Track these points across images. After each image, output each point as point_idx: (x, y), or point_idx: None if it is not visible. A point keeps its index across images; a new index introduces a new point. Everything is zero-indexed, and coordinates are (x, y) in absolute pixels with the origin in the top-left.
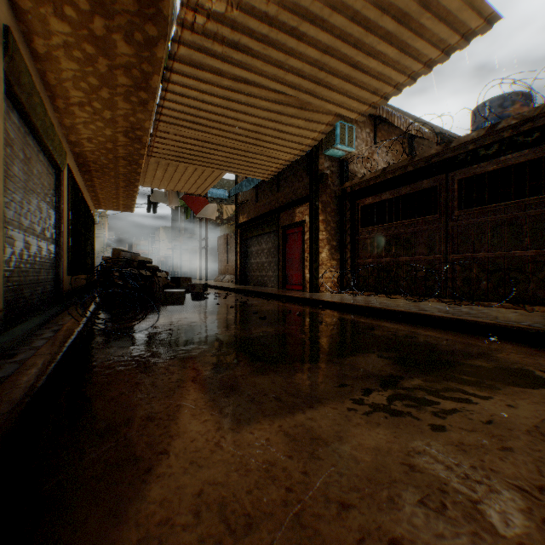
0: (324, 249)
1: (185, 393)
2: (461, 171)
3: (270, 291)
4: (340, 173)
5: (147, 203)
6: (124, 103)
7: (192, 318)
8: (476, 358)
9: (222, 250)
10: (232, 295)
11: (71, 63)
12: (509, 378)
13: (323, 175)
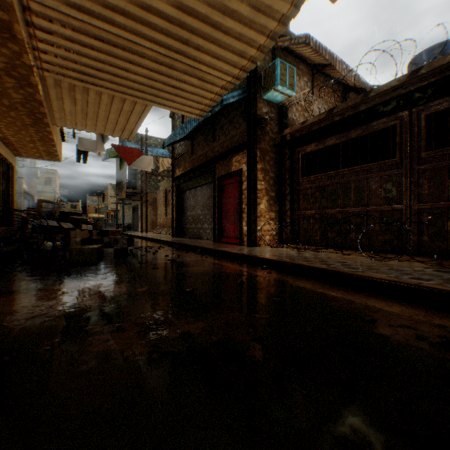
0: (263, 200)
1: None
2: (430, 104)
3: (205, 245)
4: (278, 120)
5: (77, 152)
6: None
7: (84, 292)
8: None
9: (161, 204)
10: (164, 249)
11: None
12: None
13: (262, 120)
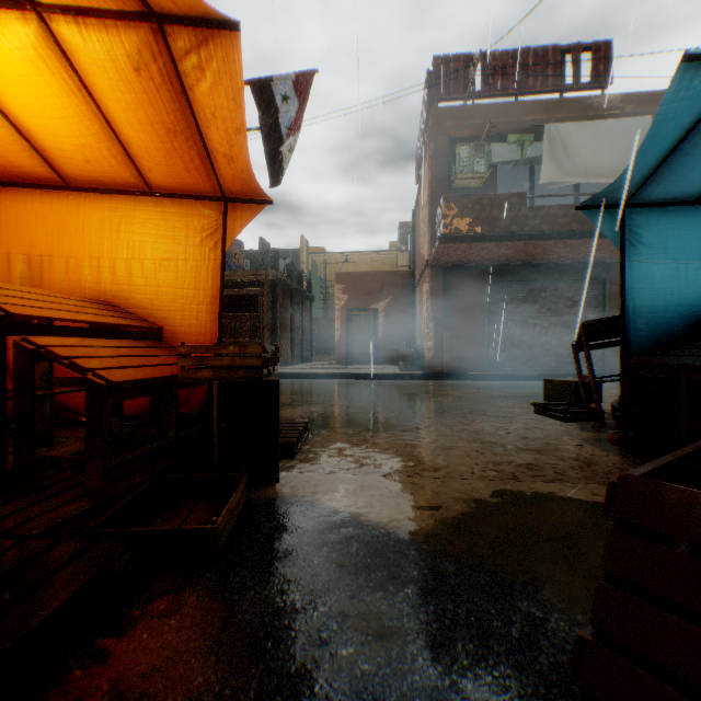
0: None
1: None
2: None
3: None
4: None
5: None
6: None
7: None
8: None
9: None
10: None
11: None
12: None
13: None
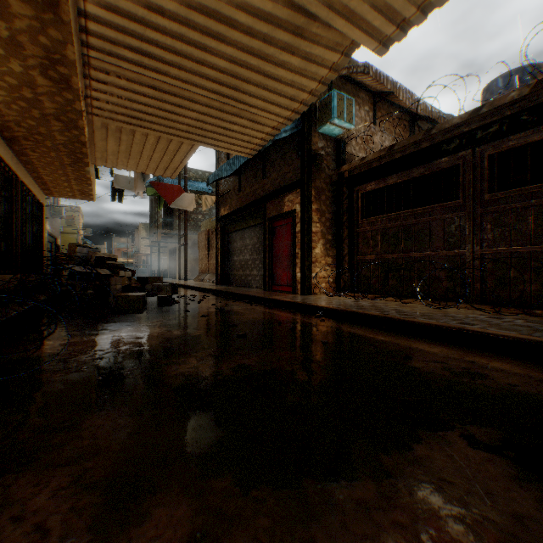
0: (318, 244)
1: None
2: (493, 144)
3: (254, 293)
4: (336, 155)
5: (112, 190)
6: (20, 3)
7: (141, 335)
8: None
9: (203, 247)
10: (209, 298)
11: None
12: None
13: (317, 156)
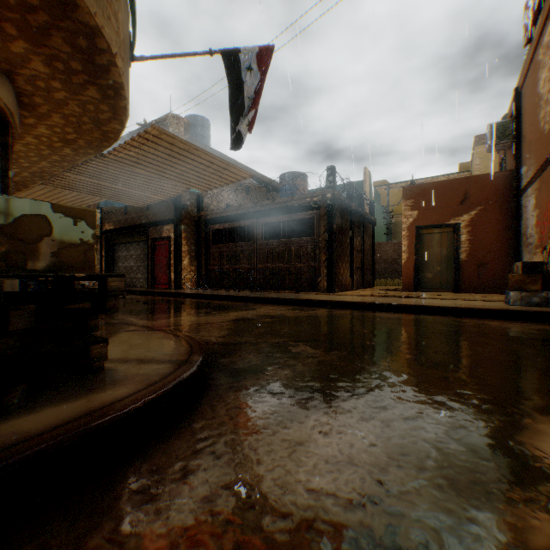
0: (186, 258)
1: (130, 319)
2: (263, 219)
3: (142, 290)
4: (197, 204)
5: None
6: (48, 163)
7: None
8: (243, 307)
9: None
10: None
11: (24, 147)
12: (246, 310)
13: (185, 206)
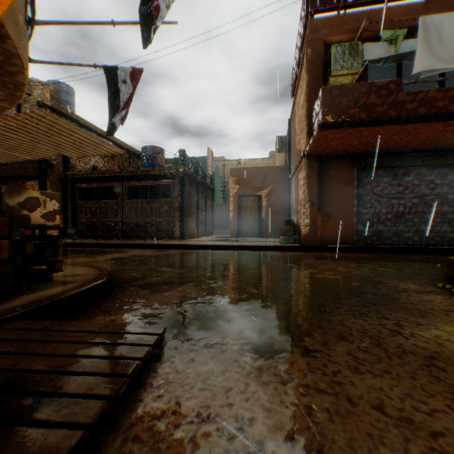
0: None
1: None
2: (129, 183)
3: None
4: (64, 164)
5: None
6: None
7: None
8: (116, 251)
9: None
10: None
11: None
12: (119, 253)
13: (52, 165)
